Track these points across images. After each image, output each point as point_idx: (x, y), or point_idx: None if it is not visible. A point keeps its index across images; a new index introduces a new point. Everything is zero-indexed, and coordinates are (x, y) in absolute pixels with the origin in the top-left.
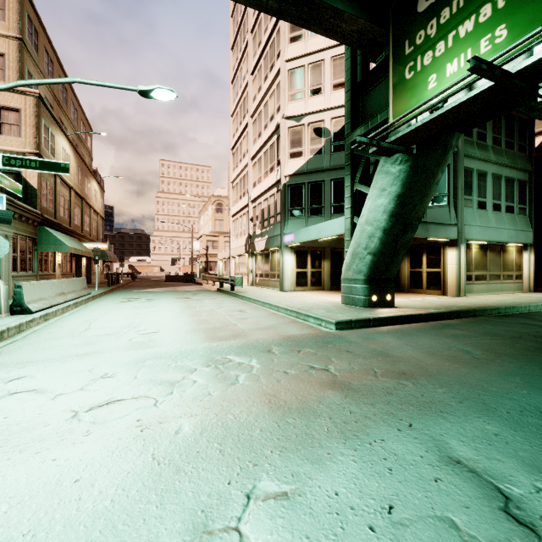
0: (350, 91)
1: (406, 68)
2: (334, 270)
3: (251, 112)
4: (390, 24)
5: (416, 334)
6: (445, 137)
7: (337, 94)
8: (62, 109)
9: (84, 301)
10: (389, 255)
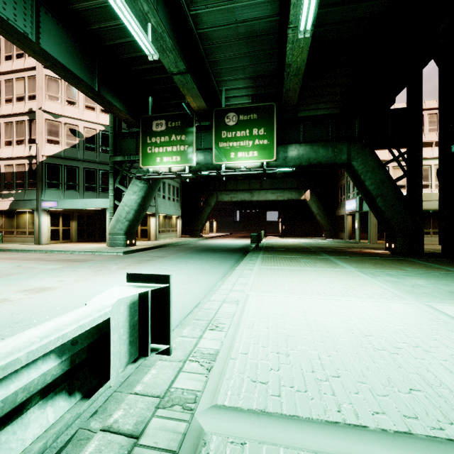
0: (113, 133)
1: (148, 148)
2: (80, 228)
3: None
4: (141, 124)
5: (155, 252)
6: None
7: (89, 113)
8: None
9: None
10: (136, 221)
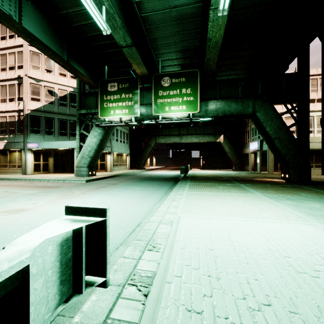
0: (79, 93)
1: (104, 103)
2: (55, 162)
3: None
4: (99, 86)
5: (109, 180)
6: None
7: (62, 78)
8: None
9: None
10: (95, 158)
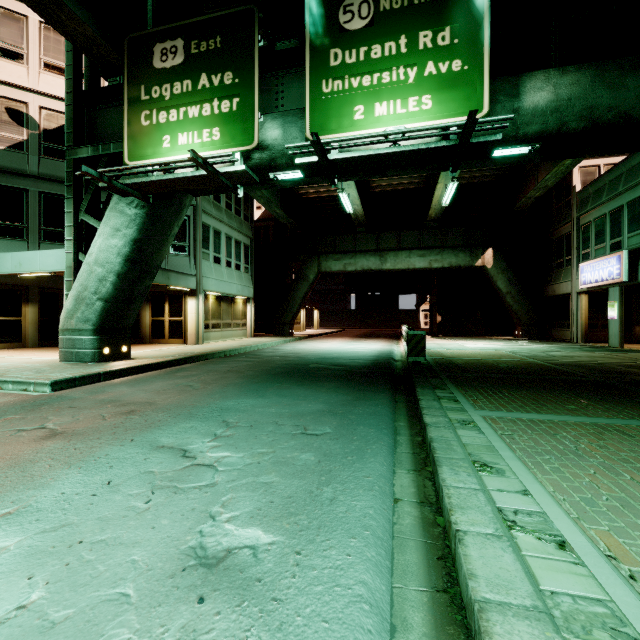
0: (73, 94)
1: (143, 113)
2: (46, 319)
3: None
4: (126, 55)
5: (151, 380)
6: (180, 195)
7: (51, 78)
8: None
9: None
10: (125, 302)
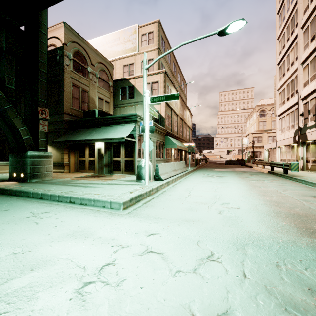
0: None
1: None
2: None
3: (300, 24)
4: None
5: None
6: None
7: None
8: (174, 77)
9: (184, 174)
10: None
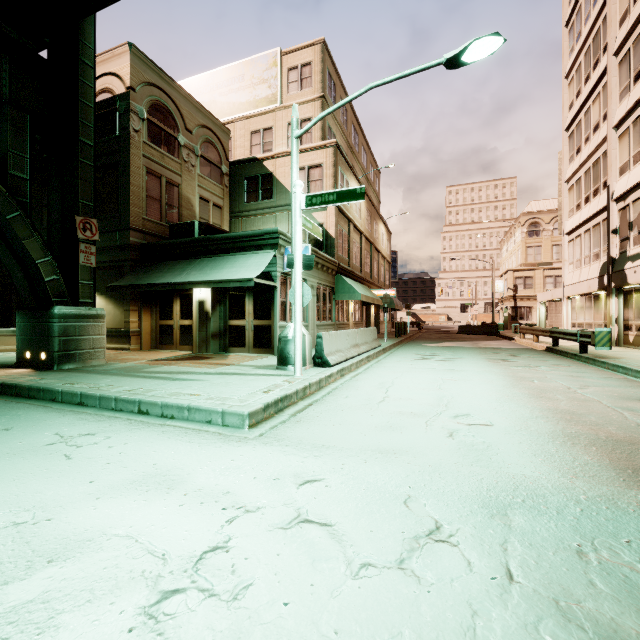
0: None
1: None
2: None
3: (613, 46)
4: None
5: None
6: None
7: None
8: (354, 156)
9: (375, 354)
10: None
